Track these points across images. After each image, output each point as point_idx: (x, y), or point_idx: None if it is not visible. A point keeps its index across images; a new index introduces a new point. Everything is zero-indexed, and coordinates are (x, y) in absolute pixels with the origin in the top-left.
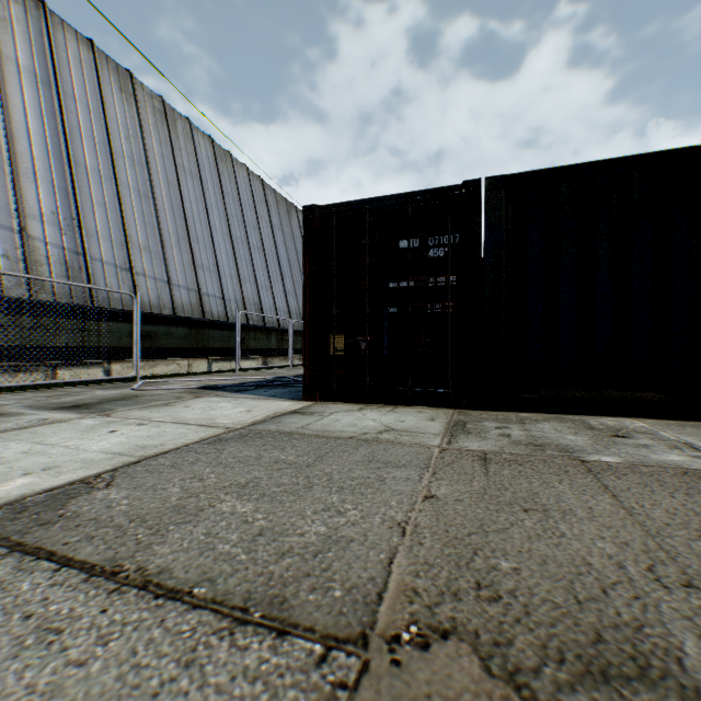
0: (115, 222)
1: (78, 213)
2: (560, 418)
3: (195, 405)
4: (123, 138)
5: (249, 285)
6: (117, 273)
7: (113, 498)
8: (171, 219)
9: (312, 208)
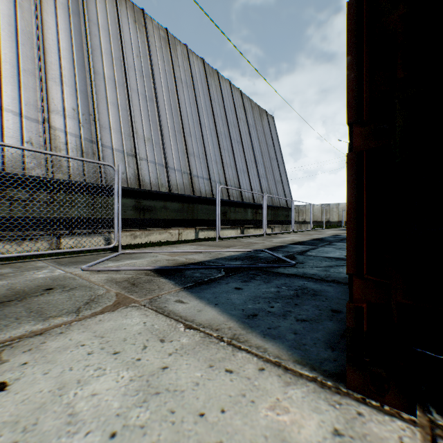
0: (124, 119)
1: (94, 110)
2: None
3: (30, 379)
4: (134, 56)
5: (230, 169)
6: (124, 158)
7: None
8: (169, 117)
9: None
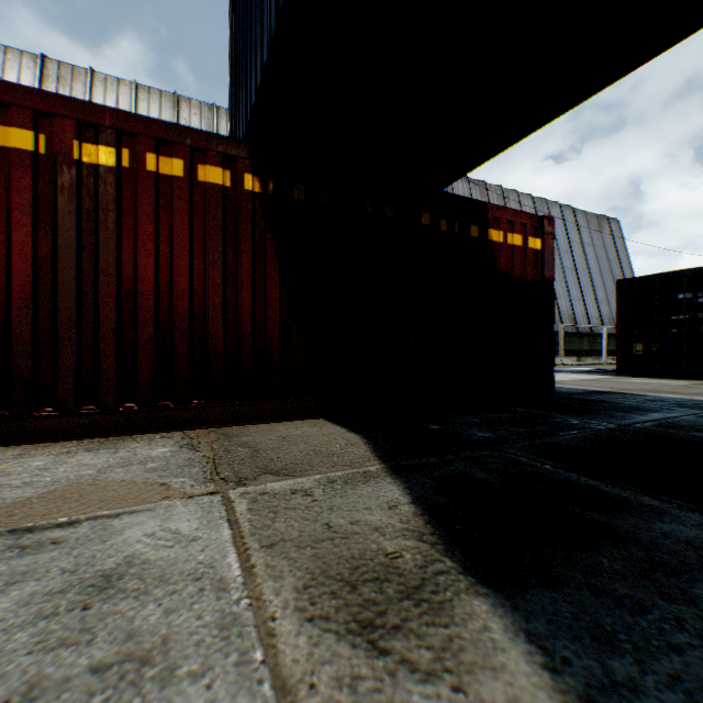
0: None
1: None
2: None
3: (558, 375)
4: None
5: (562, 300)
6: None
7: (565, 383)
8: None
9: (620, 281)
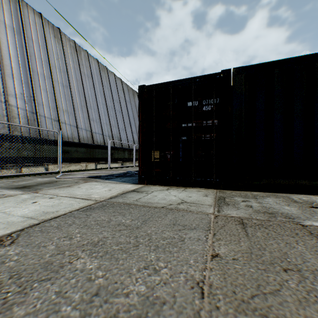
0: (51, 98)
1: (33, 93)
2: (275, 195)
3: (83, 187)
4: (55, 59)
5: (115, 128)
6: (52, 122)
7: (9, 254)
8: (78, 97)
9: (143, 86)
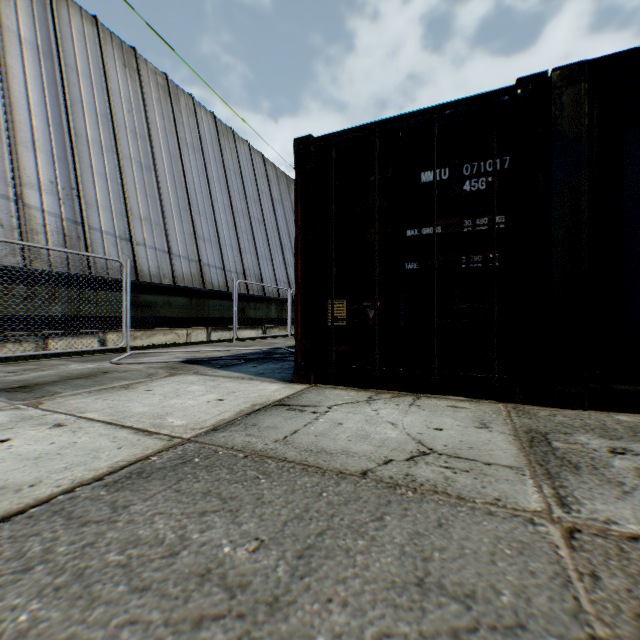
0: (115, 193)
1: (77, 182)
2: None
3: (159, 388)
4: (125, 112)
5: (249, 256)
6: (117, 243)
7: None
8: (172, 191)
9: (306, 140)
